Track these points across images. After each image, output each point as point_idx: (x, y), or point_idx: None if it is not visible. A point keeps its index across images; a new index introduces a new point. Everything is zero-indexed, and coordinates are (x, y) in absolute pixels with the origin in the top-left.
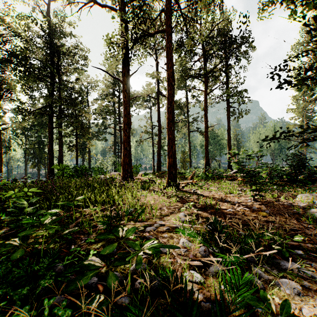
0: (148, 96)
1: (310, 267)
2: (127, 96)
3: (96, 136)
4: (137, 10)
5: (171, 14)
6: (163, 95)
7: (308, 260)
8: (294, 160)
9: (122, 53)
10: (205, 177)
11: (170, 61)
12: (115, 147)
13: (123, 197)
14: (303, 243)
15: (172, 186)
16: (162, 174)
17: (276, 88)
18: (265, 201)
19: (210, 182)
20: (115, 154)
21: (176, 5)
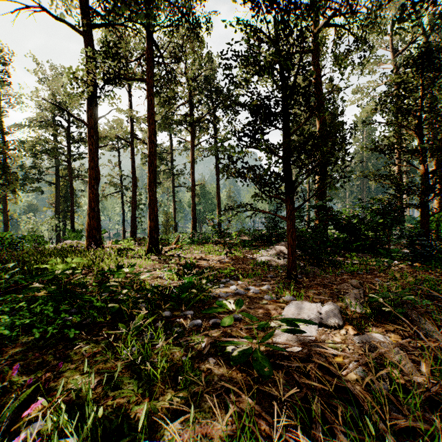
0: (119, 138)
1: (235, 281)
2: (95, 143)
3: (22, 185)
4: (106, 32)
5: (152, 64)
6: (140, 139)
7: (237, 279)
8: (269, 223)
9: (88, 90)
10: (191, 242)
11: (151, 116)
12: (58, 203)
13: (99, 264)
14: (237, 272)
15: (154, 251)
16: (139, 241)
17: (227, 177)
18: (235, 257)
19: (195, 247)
20: (58, 215)
21: (158, 57)
